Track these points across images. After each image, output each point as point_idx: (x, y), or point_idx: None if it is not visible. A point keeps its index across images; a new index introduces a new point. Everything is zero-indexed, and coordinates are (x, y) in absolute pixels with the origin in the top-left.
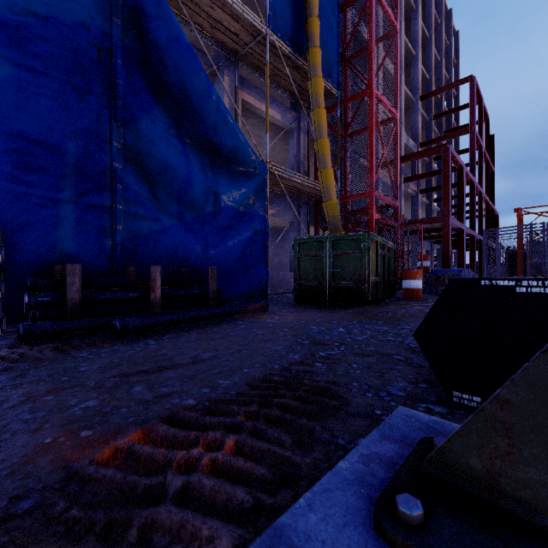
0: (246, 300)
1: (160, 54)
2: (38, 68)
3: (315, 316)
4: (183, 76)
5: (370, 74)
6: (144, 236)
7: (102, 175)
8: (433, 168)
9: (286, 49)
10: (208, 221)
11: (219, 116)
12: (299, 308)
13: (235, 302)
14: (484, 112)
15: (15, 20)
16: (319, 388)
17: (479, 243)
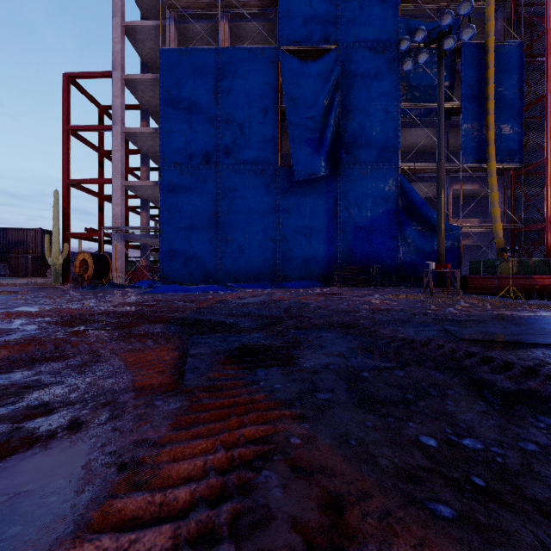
0: None
1: (412, 206)
2: (382, 225)
3: None
4: (420, 211)
5: (546, 149)
6: (407, 263)
7: (395, 247)
8: None
9: (474, 165)
10: (429, 256)
11: (433, 219)
12: None
13: None
14: None
15: (378, 216)
16: None
17: None
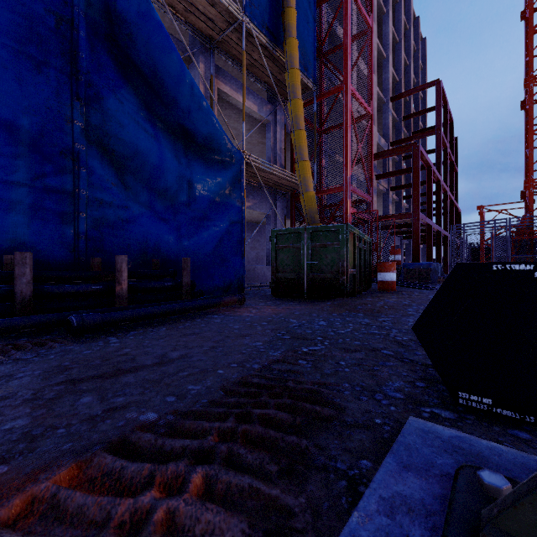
0: (221, 293)
1: (129, 30)
2: None
3: (294, 309)
4: (154, 55)
5: (345, 69)
6: (110, 225)
7: (62, 156)
8: (403, 166)
9: (263, 38)
10: (182, 210)
11: (193, 101)
12: (277, 301)
13: (210, 296)
14: (449, 115)
15: None
16: (306, 391)
17: (445, 239)
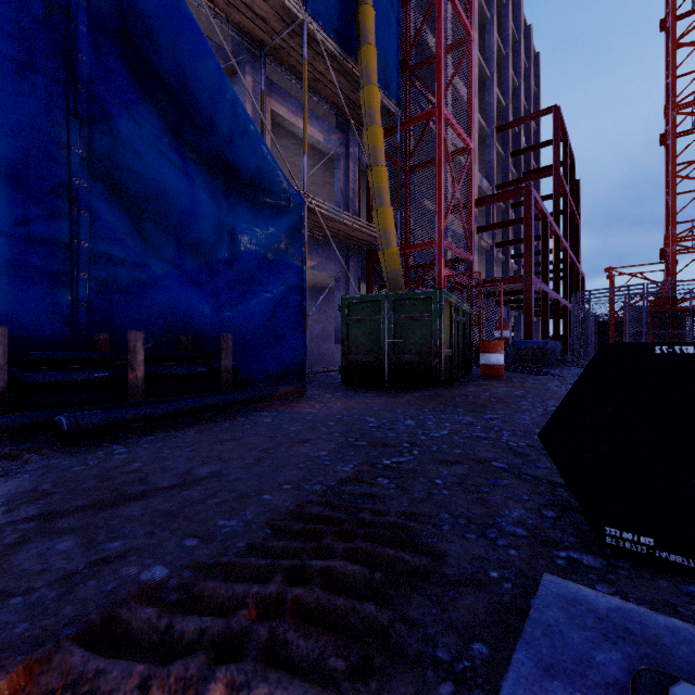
0: (275, 381)
1: (148, 25)
2: None
3: (371, 402)
4: (183, 61)
5: (438, 88)
6: (123, 289)
7: (54, 195)
8: (511, 217)
9: (330, 44)
10: (221, 270)
11: (237, 123)
12: (348, 392)
13: (259, 384)
14: (569, 152)
15: None
16: (389, 527)
17: (564, 310)
